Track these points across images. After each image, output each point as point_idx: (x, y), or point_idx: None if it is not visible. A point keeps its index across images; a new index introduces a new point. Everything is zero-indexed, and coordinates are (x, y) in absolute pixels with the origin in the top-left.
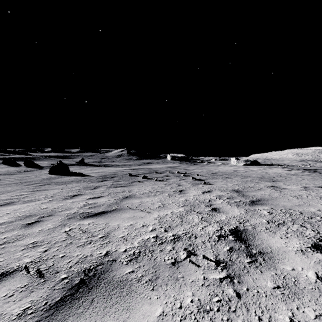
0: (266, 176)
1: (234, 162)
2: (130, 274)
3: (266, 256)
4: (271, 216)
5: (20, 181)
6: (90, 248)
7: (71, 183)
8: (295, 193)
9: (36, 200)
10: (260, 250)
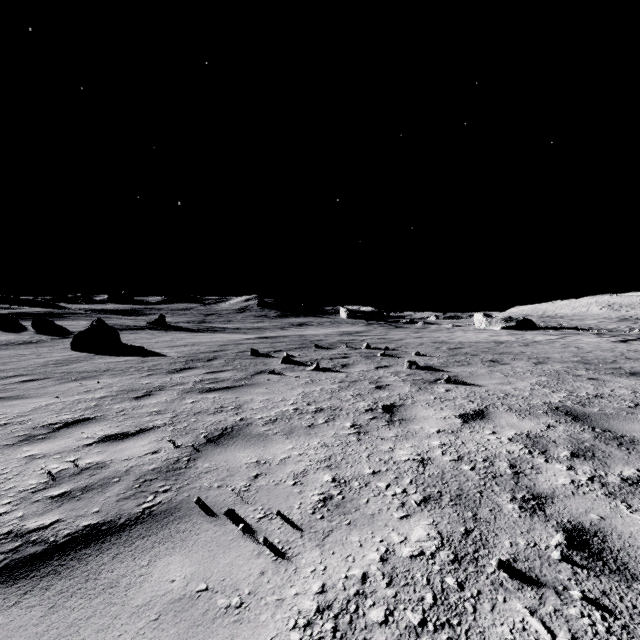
0: (590, 357)
1: (482, 322)
2: None
3: None
4: None
5: None
6: None
7: (100, 376)
8: None
9: None
10: None
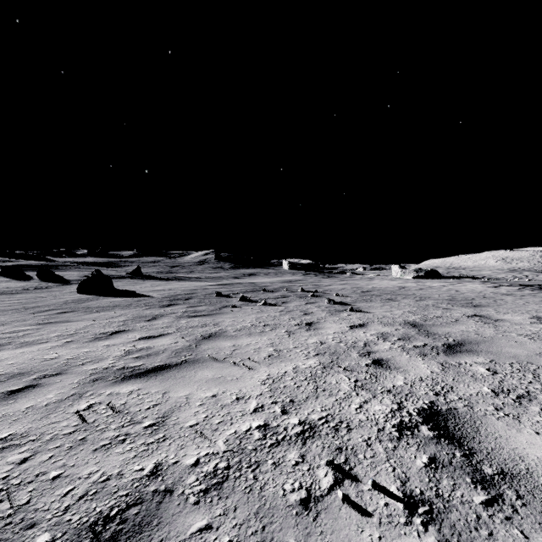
0: (458, 297)
1: (397, 272)
2: (201, 536)
3: (521, 486)
4: (497, 378)
5: (24, 305)
6: (121, 456)
7: (112, 309)
8: (524, 329)
9: (43, 341)
10: (502, 468)
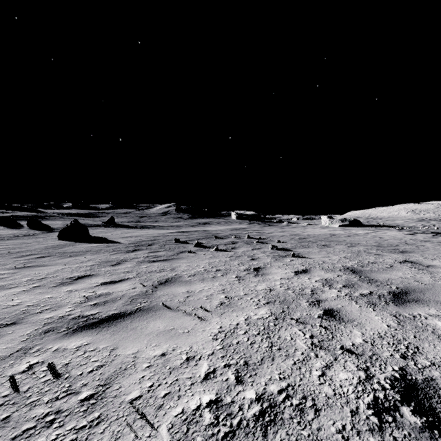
0: (384, 243)
1: (326, 222)
2: None
3: None
4: None
5: (10, 250)
6: None
7: (84, 254)
8: None
9: (13, 286)
10: None
